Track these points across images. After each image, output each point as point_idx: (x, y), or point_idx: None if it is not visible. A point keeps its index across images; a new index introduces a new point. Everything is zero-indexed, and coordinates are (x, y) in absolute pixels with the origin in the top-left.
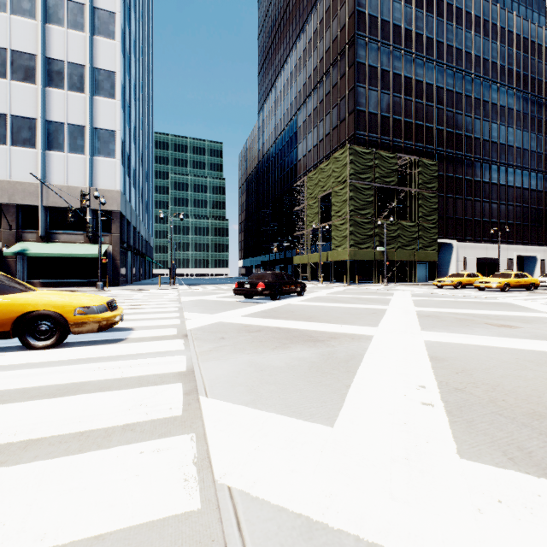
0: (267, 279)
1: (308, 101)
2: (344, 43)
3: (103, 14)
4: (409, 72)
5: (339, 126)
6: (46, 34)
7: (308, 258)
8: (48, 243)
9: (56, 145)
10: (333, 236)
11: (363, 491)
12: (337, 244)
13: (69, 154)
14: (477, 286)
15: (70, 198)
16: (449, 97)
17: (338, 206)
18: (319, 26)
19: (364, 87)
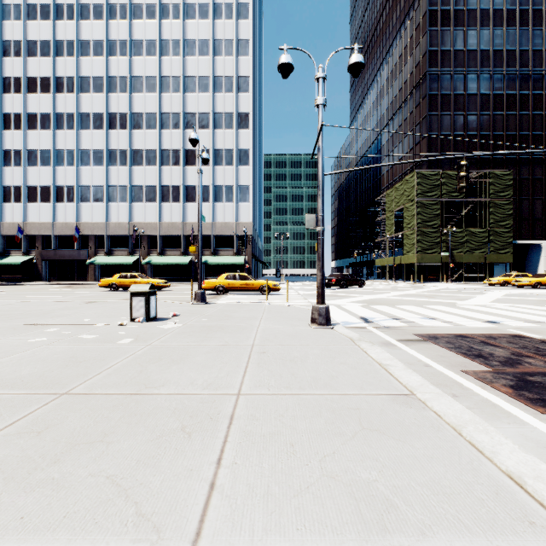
0: (338, 277)
1: (389, 124)
2: (418, 77)
3: (243, 115)
4: (486, 89)
5: (415, 148)
6: (214, 136)
7: (386, 261)
8: (215, 256)
9: (219, 199)
10: (405, 243)
11: (328, 302)
12: (407, 250)
13: (225, 203)
14: (513, 284)
15: (226, 229)
16: (536, 100)
17: (408, 219)
18: (398, 61)
19: (436, 114)
